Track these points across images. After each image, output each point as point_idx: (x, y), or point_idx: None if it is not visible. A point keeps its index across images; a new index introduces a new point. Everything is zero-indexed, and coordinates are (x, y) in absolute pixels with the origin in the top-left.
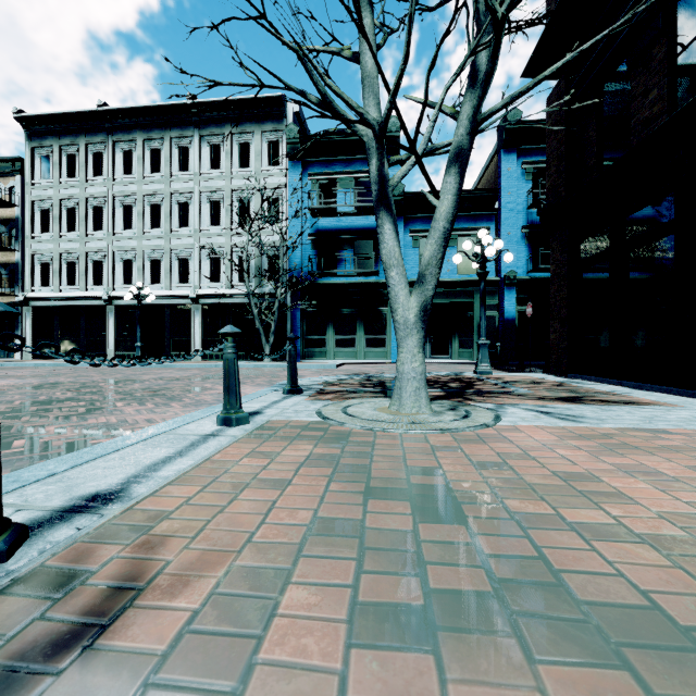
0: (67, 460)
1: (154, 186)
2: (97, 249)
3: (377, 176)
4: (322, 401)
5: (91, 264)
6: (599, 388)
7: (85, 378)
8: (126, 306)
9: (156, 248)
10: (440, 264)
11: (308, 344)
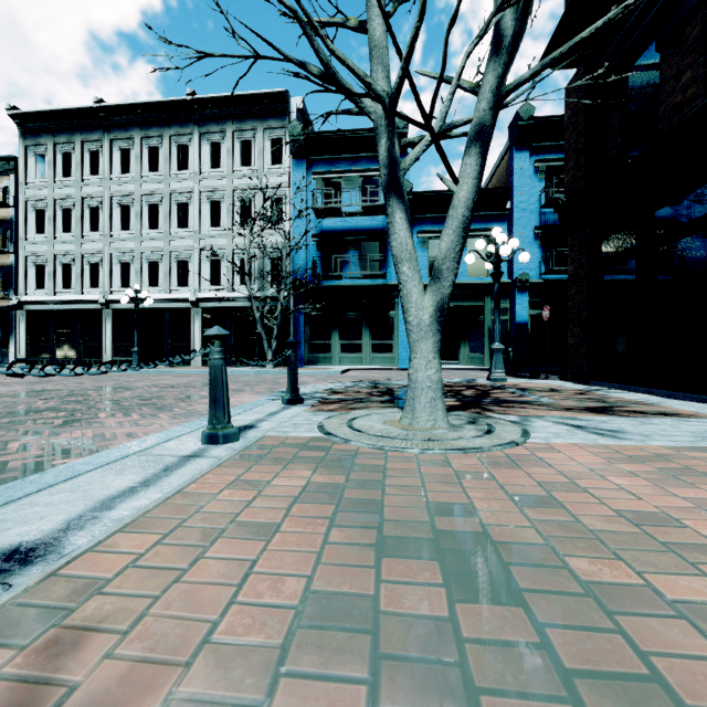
0: (3, 493)
1: (153, 185)
2: (93, 251)
3: (387, 159)
4: (325, 413)
5: (88, 267)
6: (627, 397)
7: (75, 386)
8: (124, 310)
9: (154, 250)
10: (459, 258)
11: (312, 349)
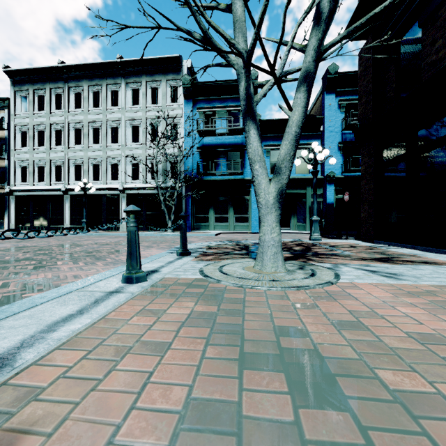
0: None
1: (95, 116)
2: (58, 158)
3: (245, 94)
4: (204, 261)
5: (54, 168)
6: (400, 251)
7: (44, 243)
8: (77, 195)
9: (96, 157)
10: (293, 160)
11: (196, 220)
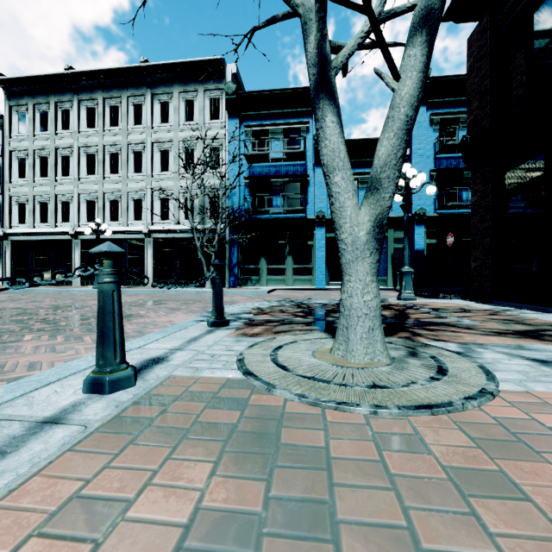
0: None
1: (113, 138)
2: (65, 192)
3: (316, 56)
4: (248, 338)
5: (60, 205)
6: (546, 318)
7: (34, 304)
8: (90, 240)
9: (114, 190)
10: (401, 165)
11: (244, 272)
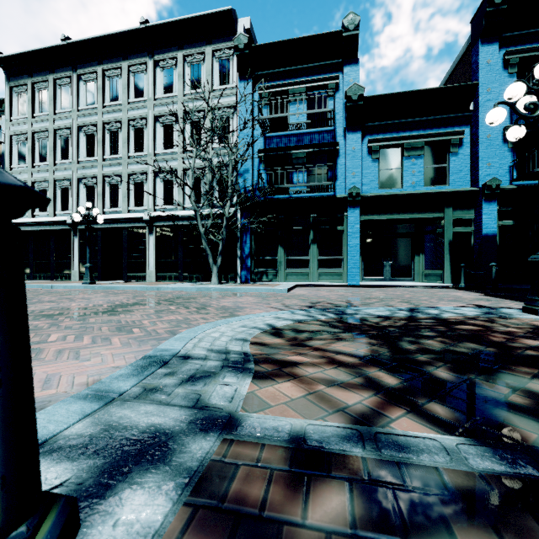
0: None
1: (113, 114)
2: (63, 177)
3: None
4: None
5: (59, 191)
6: None
7: None
8: None
9: (114, 173)
10: None
11: (258, 265)
